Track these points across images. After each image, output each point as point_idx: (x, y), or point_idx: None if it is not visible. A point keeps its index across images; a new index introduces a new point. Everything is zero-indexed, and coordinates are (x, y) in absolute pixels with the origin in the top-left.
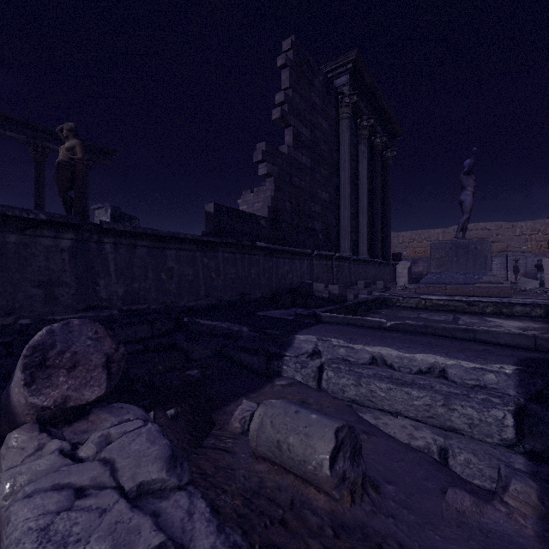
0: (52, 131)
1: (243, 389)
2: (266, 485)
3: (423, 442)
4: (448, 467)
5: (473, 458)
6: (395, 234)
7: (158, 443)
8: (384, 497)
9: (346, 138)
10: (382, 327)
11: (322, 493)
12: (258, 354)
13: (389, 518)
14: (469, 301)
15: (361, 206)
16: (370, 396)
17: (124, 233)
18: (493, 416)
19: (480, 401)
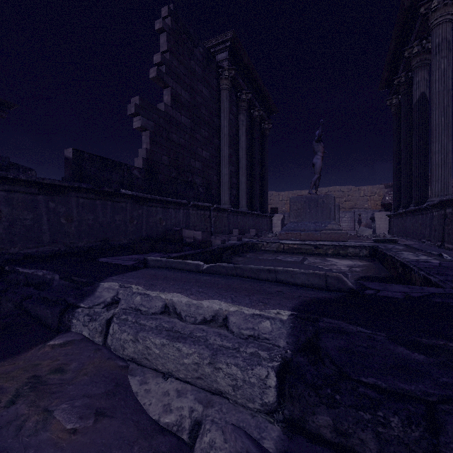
0: None
1: None
2: None
3: (176, 415)
4: None
5: (220, 438)
6: (276, 193)
7: None
8: None
9: (225, 106)
10: (199, 270)
11: None
12: (55, 306)
13: None
14: (316, 245)
15: (241, 166)
16: (146, 354)
17: None
18: (257, 375)
19: (248, 355)
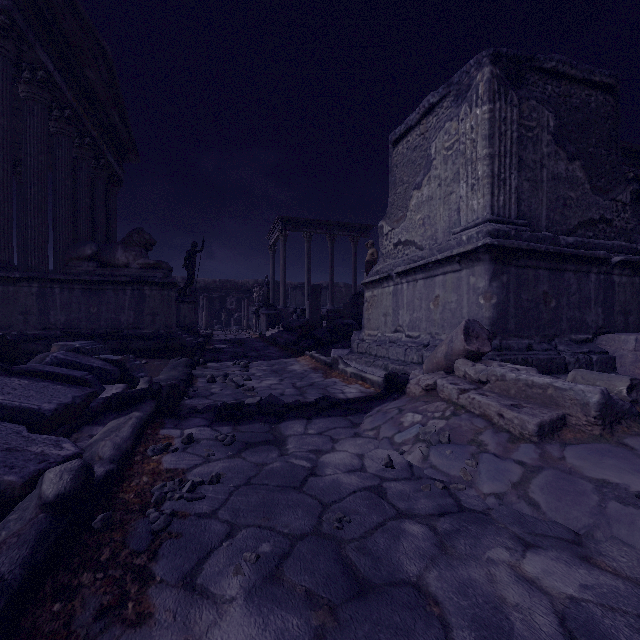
0: (338, 223)
1: None
2: None
3: None
4: None
5: None
6: None
7: None
8: None
9: None
10: None
11: None
12: None
13: None
14: None
15: None
16: None
17: None
18: None
19: None
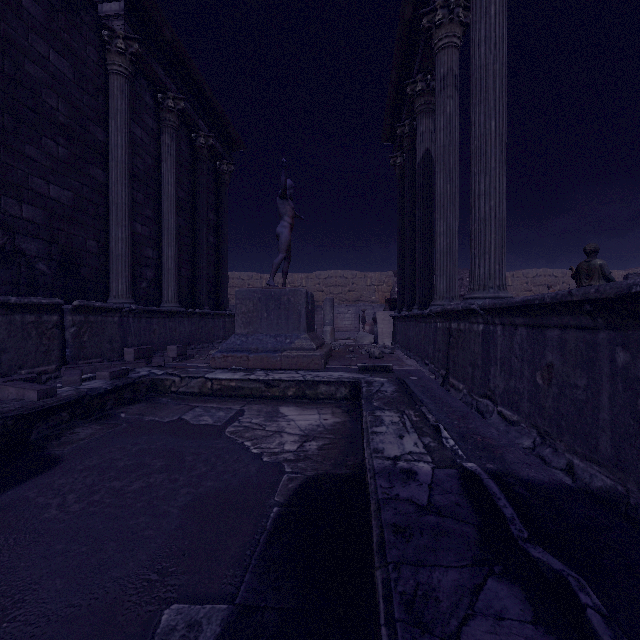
0: None
1: None
2: None
3: None
4: None
5: None
6: (258, 276)
7: None
8: None
9: (119, 107)
10: None
11: None
12: None
13: None
14: (268, 380)
15: (165, 228)
16: None
17: None
18: None
19: None
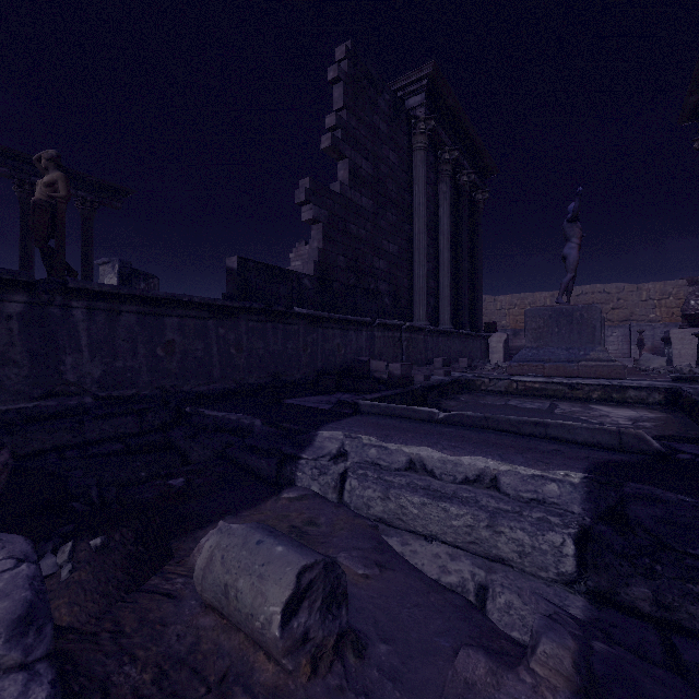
0: None
1: (236, 504)
2: (203, 649)
3: (457, 577)
4: (484, 613)
5: (517, 600)
6: (491, 298)
7: (11, 598)
8: (367, 664)
9: (421, 175)
10: (433, 419)
11: (272, 661)
12: (269, 456)
13: (361, 697)
14: (571, 384)
15: (442, 262)
16: (400, 514)
17: (102, 295)
18: (550, 542)
19: (535, 520)
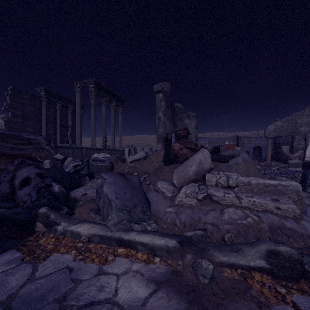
0: None
1: None
2: None
3: None
4: None
5: None
6: (115, 137)
7: None
8: None
9: (44, 111)
10: None
11: None
12: None
13: None
14: None
15: (57, 131)
16: None
17: None
18: None
19: None
